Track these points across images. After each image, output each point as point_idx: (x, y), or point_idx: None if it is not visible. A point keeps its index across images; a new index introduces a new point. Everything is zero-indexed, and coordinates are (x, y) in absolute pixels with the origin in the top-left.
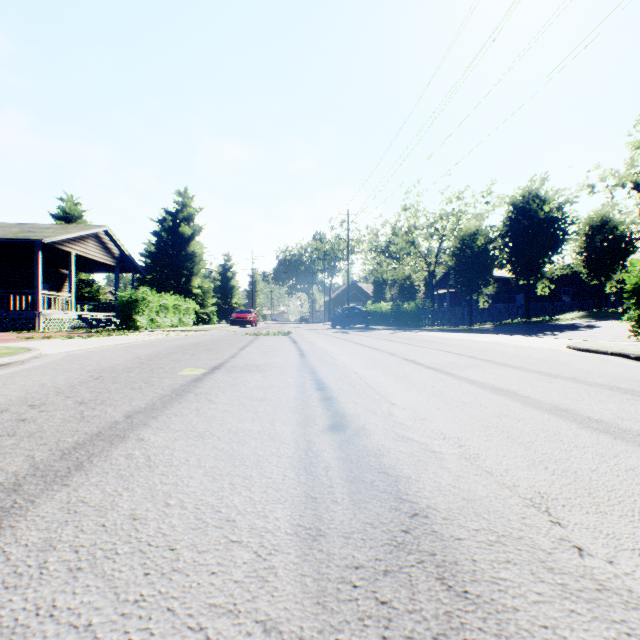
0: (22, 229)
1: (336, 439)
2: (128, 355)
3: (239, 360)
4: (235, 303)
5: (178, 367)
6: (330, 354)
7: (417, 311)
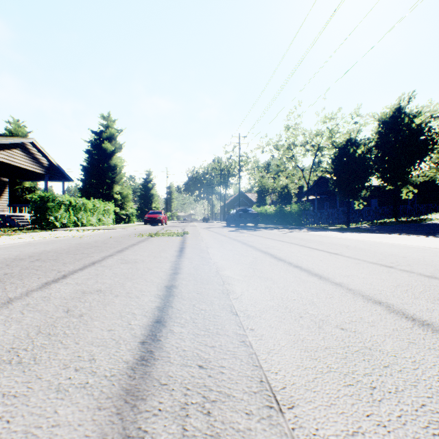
0: None
1: None
2: None
3: None
4: (154, 207)
5: None
6: (238, 318)
7: (299, 212)
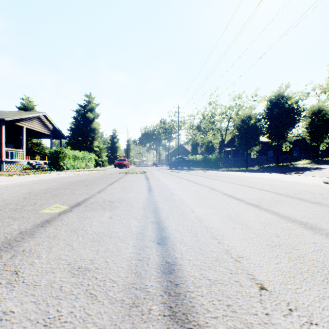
0: None
1: None
2: (25, 190)
3: (102, 195)
4: (118, 155)
5: (48, 203)
6: (169, 189)
7: (216, 159)
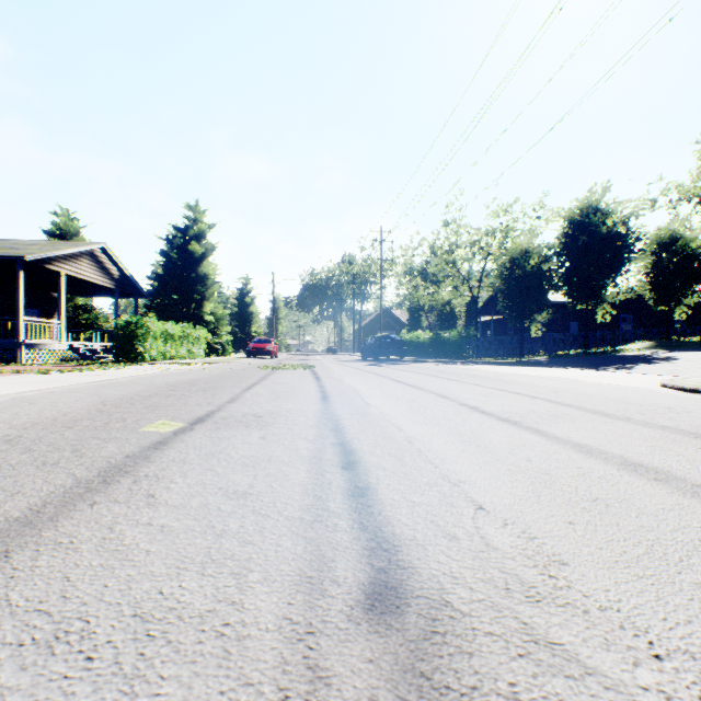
0: (3, 245)
1: (385, 660)
2: (92, 398)
3: (238, 406)
4: (254, 332)
5: (147, 419)
6: (361, 396)
7: (460, 340)
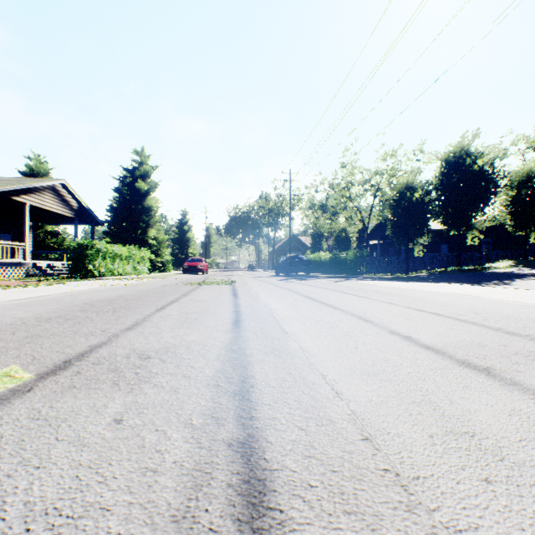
0: None
1: None
2: None
3: (132, 337)
4: (191, 253)
5: None
6: (277, 319)
7: (355, 260)
